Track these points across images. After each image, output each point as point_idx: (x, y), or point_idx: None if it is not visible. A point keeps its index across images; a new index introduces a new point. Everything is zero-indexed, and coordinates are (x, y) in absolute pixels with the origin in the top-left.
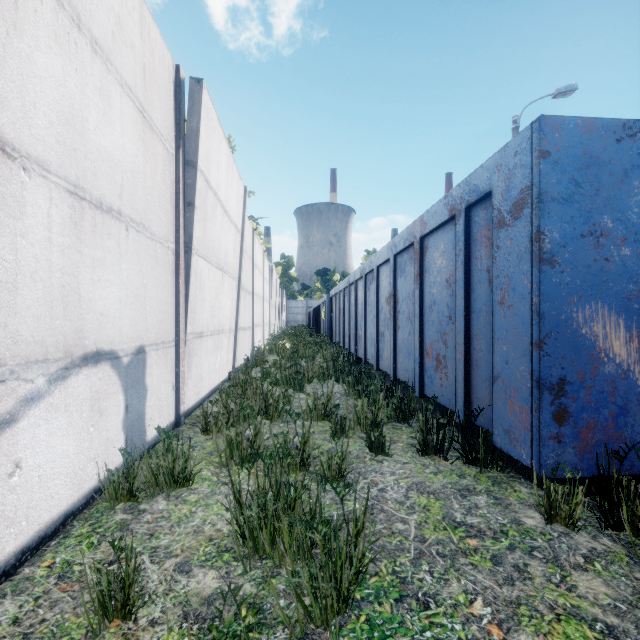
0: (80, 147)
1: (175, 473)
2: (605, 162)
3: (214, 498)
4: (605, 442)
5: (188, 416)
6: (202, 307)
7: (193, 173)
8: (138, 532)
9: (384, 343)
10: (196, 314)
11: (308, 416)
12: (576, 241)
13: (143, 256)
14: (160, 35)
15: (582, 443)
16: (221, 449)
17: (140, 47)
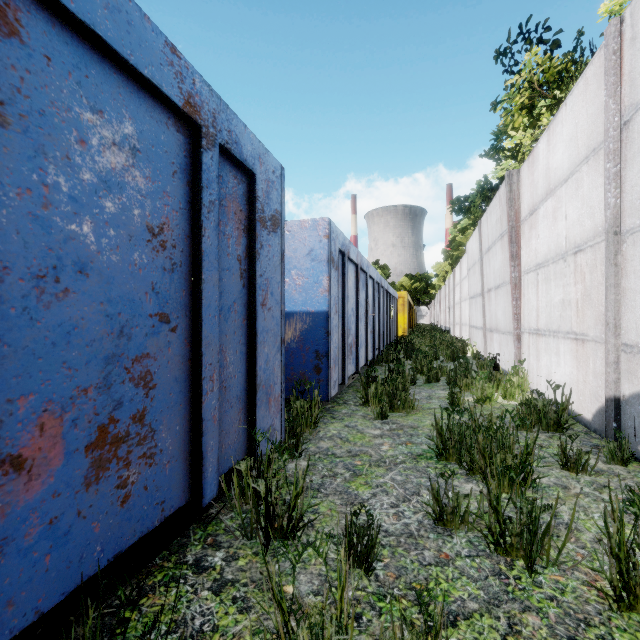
0: None
1: None
2: None
3: None
4: None
5: None
6: None
7: None
8: None
9: None
10: None
11: None
12: None
13: None
14: None
15: None
16: None
17: None
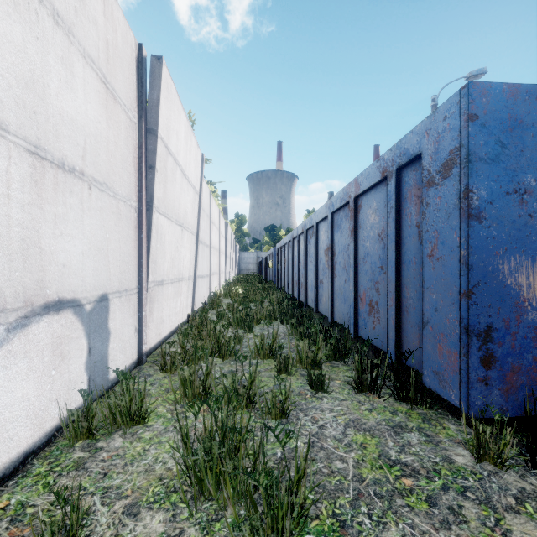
0: (41, 110)
1: (132, 412)
2: (529, 125)
3: (167, 435)
4: (529, 384)
5: (150, 354)
6: (163, 258)
7: (154, 140)
8: (93, 471)
9: (323, 289)
10: (157, 264)
11: (256, 355)
12: (502, 198)
13: (106, 213)
14: (123, 15)
15: (507, 385)
16: (177, 386)
17: (103, 24)
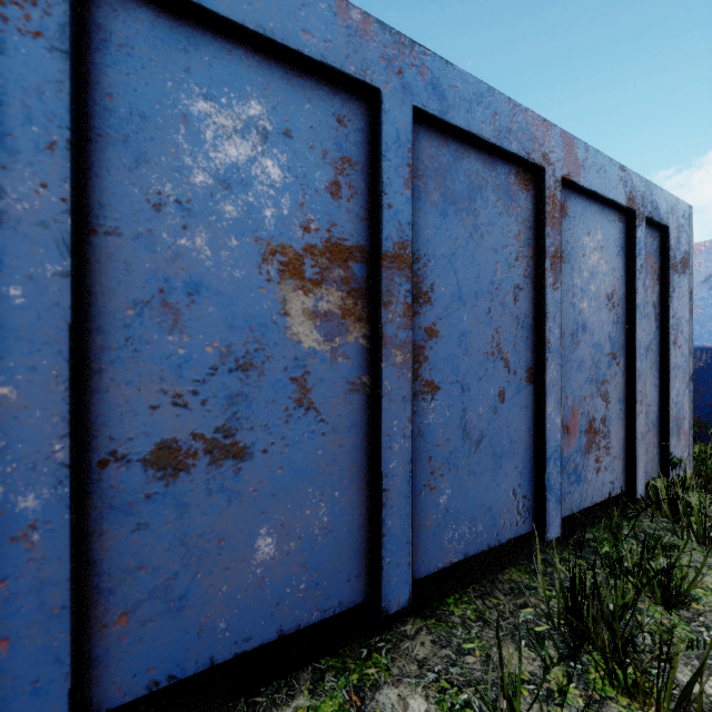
0: None
1: None
2: None
3: None
4: None
5: None
6: None
7: None
8: None
9: (240, 495)
10: None
11: None
12: None
13: None
14: None
15: None
16: None
17: None
